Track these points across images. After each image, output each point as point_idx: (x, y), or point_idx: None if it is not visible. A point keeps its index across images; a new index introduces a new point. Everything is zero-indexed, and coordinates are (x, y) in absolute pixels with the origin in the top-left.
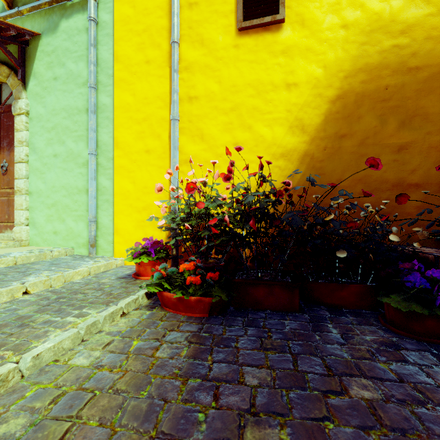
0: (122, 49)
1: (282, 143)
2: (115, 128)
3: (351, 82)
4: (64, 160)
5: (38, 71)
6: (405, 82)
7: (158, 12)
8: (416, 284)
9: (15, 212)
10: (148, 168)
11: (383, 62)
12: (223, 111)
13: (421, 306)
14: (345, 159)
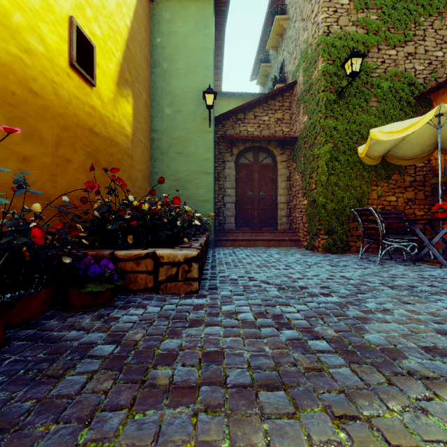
0: None
1: None
2: None
3: None
4: None
5: None
6: (28, 99)
7: None
8: (97, 272)
9: None
10: None
11: (11, 65)
12: None
13: (108, 283)
14: None
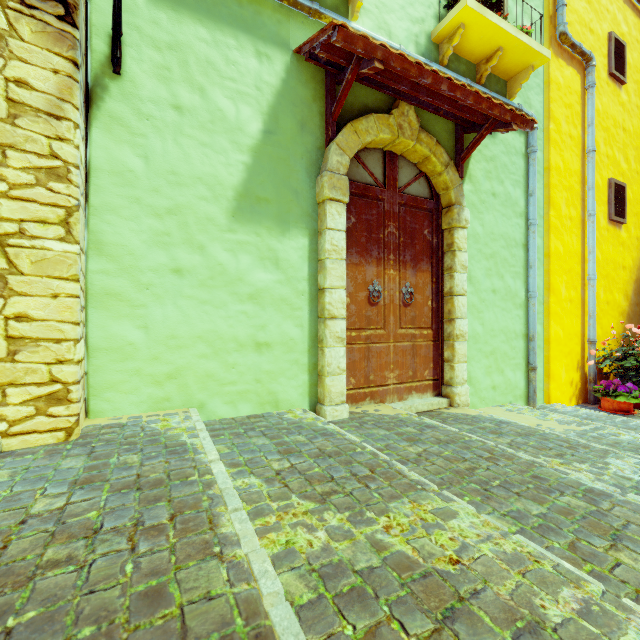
0: (556, 197)
1: (622, 305)
2: (552, 274)
3: (638, 273)
4: (503, 298)
5: (474, 175)
6: None
7: (576, 178)
8: None
9: (457, 365)
10: (571, 316)
11: None
12: (603, 277)
13: None
14: (637, 319)
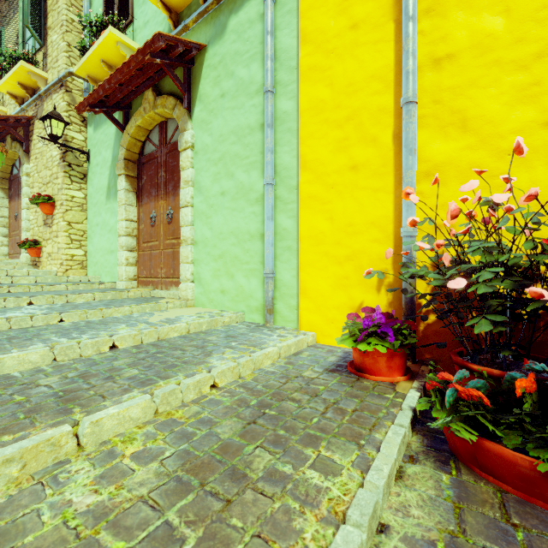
0: (311, 22)
1: None
2: (301, 142)
3: None
4: (233, 198)
5: (203, 93)
6: None
7: None
8: None
9: (181, 265)
10: (355, 193)
11: None
12: (516, 65)
13: None
14: None
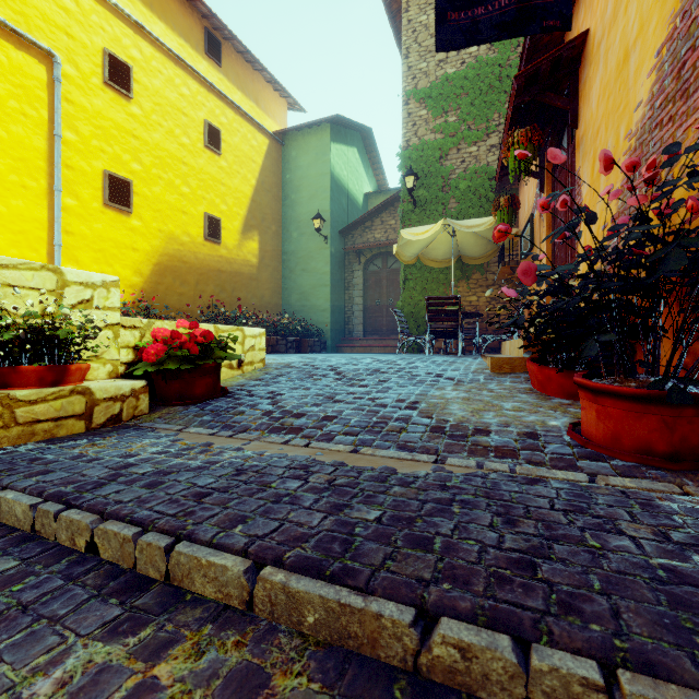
0: None
1: (131, 280)
2: None
3: (163, 259)
4: None
5: None
6: (182, 267)
7: (36, 154)
8: None
9: None
10: None
11: (175, 254)
12: (94, 250)
13: None
14: (160, 295)
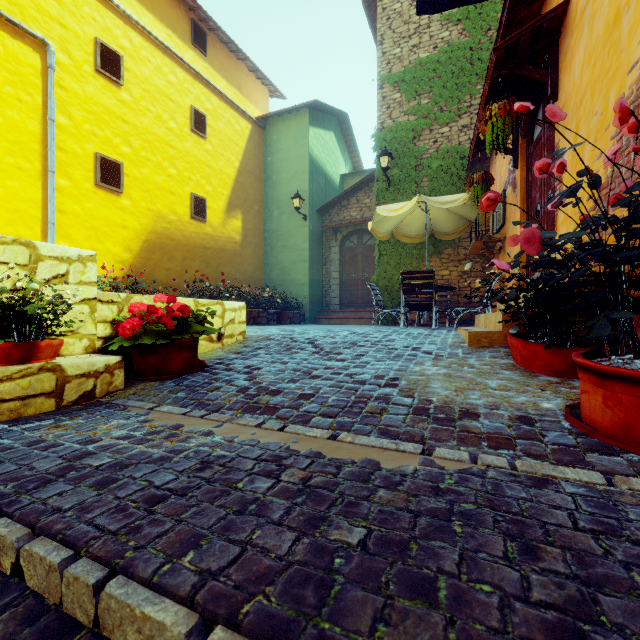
0: None
1: (121, 256)
2: None
3: (151, 236)
4: None
5: None
6: (170, 243)
7: (31, 137)
8: None
9: None
10: None
11: (163, 232)
12: (86, 228)
13: None
14: (149, 270)
